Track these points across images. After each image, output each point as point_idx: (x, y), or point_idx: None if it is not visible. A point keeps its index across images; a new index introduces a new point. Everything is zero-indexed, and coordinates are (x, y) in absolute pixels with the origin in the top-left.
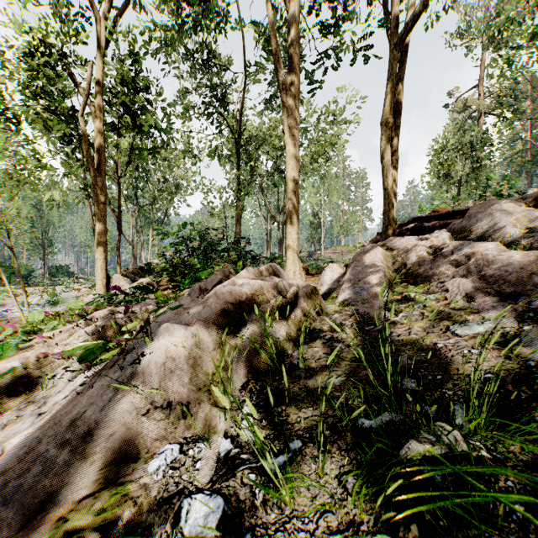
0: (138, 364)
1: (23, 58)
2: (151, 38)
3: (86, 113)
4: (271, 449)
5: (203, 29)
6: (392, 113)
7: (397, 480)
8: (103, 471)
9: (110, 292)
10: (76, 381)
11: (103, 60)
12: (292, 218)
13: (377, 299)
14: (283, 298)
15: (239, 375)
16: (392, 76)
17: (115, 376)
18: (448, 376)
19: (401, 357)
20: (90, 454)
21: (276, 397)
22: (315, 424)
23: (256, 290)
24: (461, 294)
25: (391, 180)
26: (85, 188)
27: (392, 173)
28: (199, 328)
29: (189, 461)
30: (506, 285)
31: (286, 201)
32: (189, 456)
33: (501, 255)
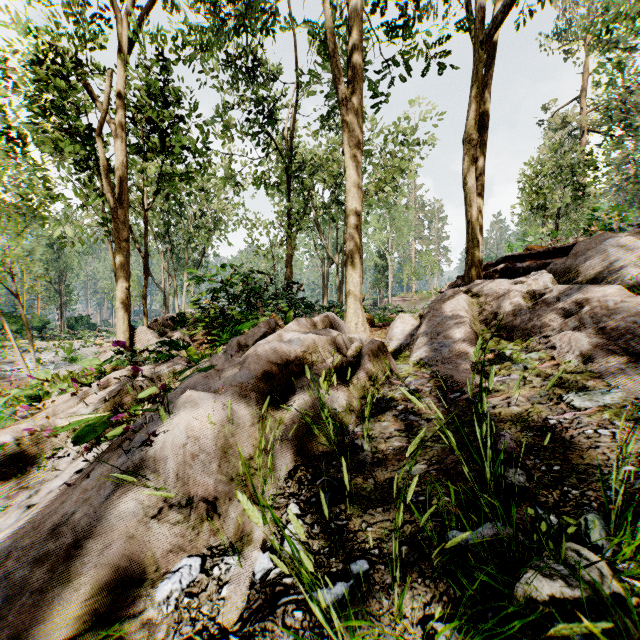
0: (149, 446)
1: (29, 66)
2: (185, 44)
3: (106, 134)
4: (326, 573)
5: (245, 31)
6: (478, 127)
7: (512, 634)
8: (93, 599)
9: (134, 347)
10: (79, 462)
11: (126, 68)
12: (354, 258)
13: (461, 358)
14: (343, 357)
15: (284, 458)
16: (477, 82)
17: (119, 462)
18: (569, 466)
19: (501, 438)
20: (75, 575)
21: (334, 491)
22: (387, 533)
23: (309, 346)
24: (574, 352)
25: (476, 210)
26: (104, 223)
27: (478, 202)
28: (233, 396)
29: (213, 584)
30: (635, 341)
31: (346, 236)
32: (213, 576)
33: (625, 302)
